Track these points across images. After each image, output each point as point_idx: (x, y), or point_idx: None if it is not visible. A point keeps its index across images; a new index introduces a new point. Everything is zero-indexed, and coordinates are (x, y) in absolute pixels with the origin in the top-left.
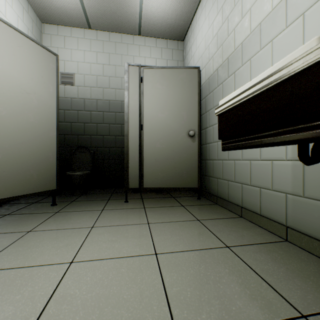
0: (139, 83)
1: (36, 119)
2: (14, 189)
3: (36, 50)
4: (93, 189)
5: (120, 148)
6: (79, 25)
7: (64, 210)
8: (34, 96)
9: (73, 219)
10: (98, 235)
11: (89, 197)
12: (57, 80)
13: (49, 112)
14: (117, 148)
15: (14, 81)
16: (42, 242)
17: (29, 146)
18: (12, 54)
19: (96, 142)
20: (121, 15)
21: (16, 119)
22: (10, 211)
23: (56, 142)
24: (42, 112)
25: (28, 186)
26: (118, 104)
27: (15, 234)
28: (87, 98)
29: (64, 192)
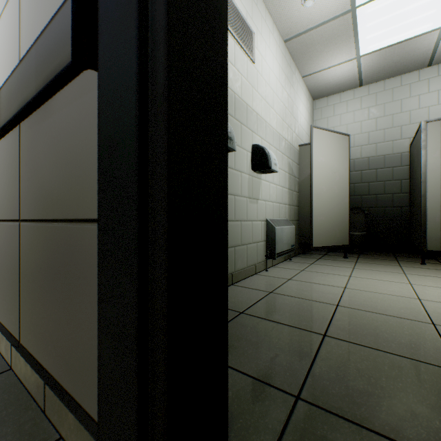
0: (440, 138)
1: (338, 190)
2: (328, 241)
3: (338, 138)
4: (364, 251)
5: (398, 207)
6: (349, 88)
7: (359, 261)
8: (337, 174)
9: (378, 267)
10: (416, 278)
11: (370, 256)
12: (349, 155)
13: (344, 183)
14: (394, 208)
15: (328, 167)
16: (373, 274)
17: (334, 211)
18: (328, 149)
19: (367, 202)
20: (405, 60)
21: (329, 193)
22: (317, 257)
23: (348, 206)
24: (341, 184)
25: (334, 240)
26: (396, 158)
27: (345, 268)
28: (357, 158)
29: (337, 251)
